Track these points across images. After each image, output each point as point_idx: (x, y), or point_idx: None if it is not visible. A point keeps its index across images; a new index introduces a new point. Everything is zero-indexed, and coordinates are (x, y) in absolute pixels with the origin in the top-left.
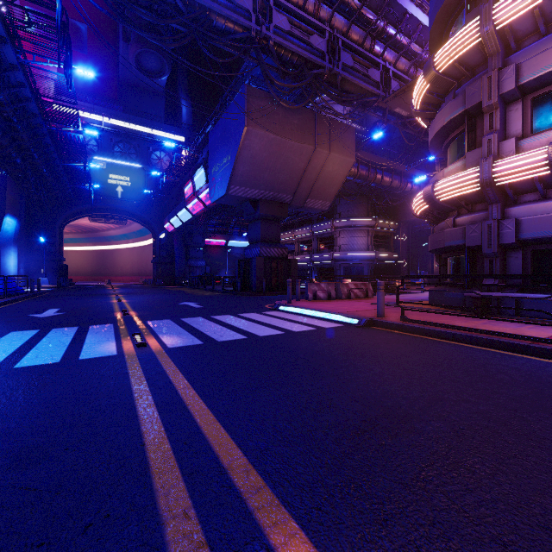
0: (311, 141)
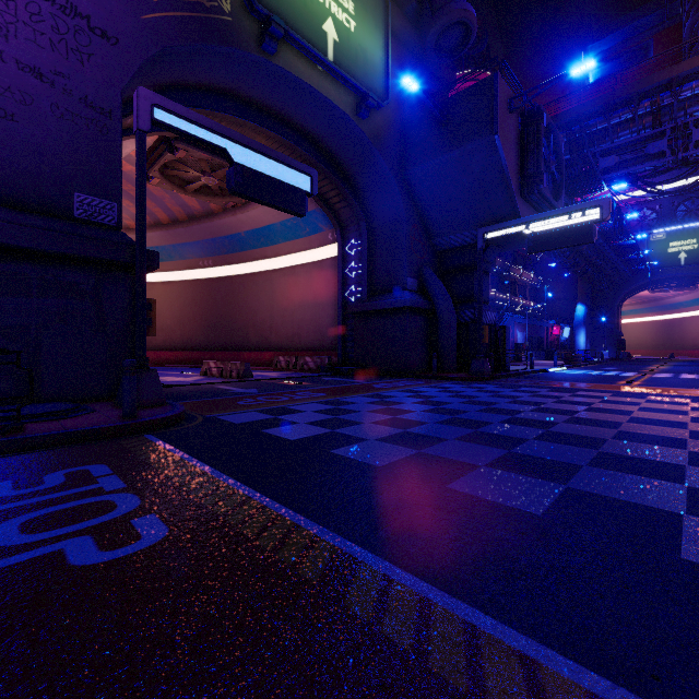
0: None
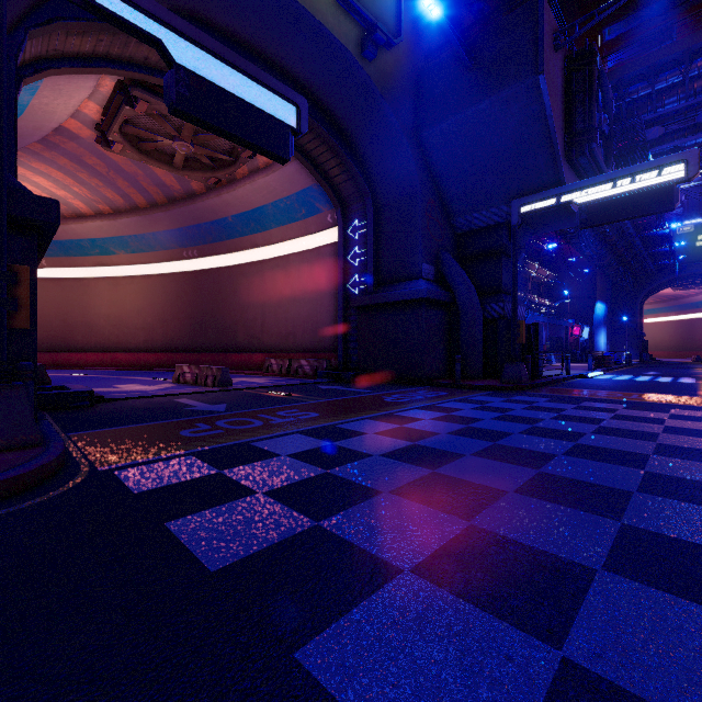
0: None
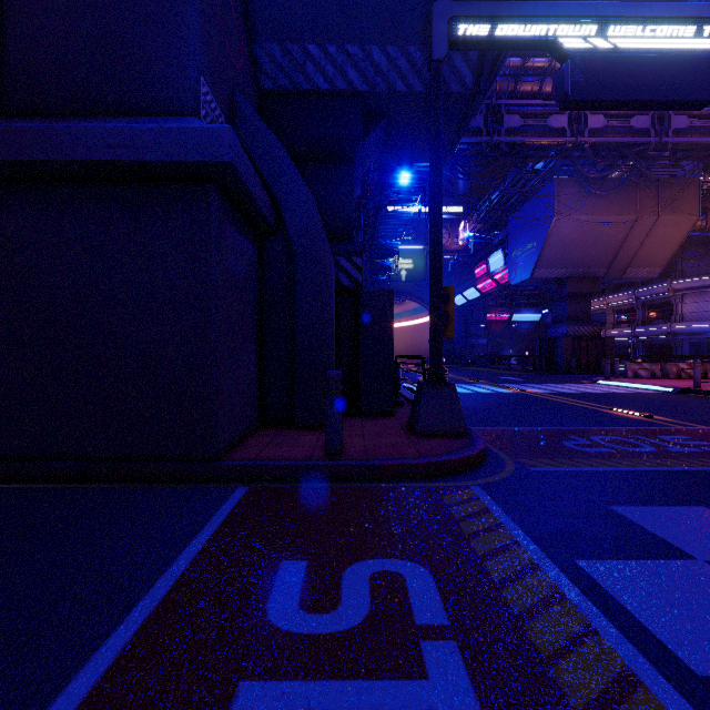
0: (632, 210)
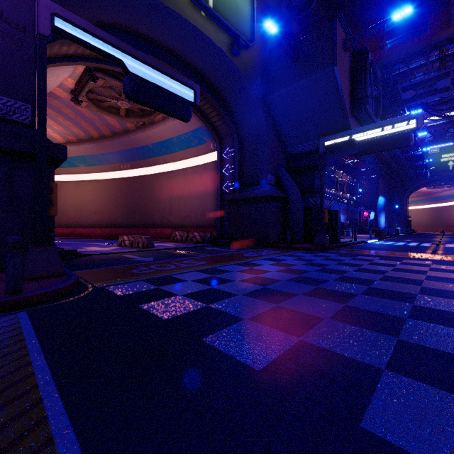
0: None
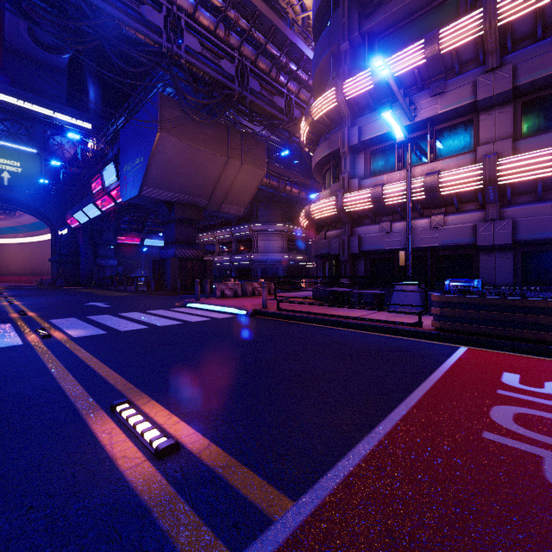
0: (225, 152)
